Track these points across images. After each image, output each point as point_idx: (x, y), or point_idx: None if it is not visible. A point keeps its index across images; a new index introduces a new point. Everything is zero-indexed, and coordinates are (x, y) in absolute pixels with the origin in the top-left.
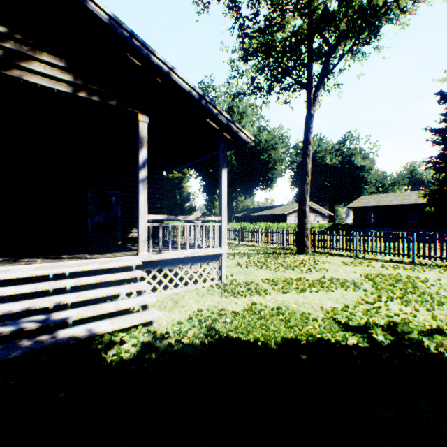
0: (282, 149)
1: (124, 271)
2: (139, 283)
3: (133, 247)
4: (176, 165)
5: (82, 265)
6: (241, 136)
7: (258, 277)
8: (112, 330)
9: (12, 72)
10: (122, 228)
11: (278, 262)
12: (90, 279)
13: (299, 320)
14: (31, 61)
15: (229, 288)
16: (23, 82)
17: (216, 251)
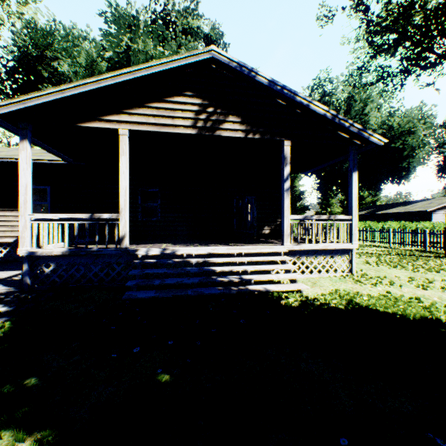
0: (423, 131)
1: (273, 256)
2: (287, 265)
3: (269, 241)
4: (301, 171)
5: (250, 249)
6: (372, 141)
7: (391, 274)
8: (278, 290)
9: (216, 133)
10: (257, 225)
11: (416, 264)
12: (257, 258)
13: (441, 309)
14: (224, 123)
15: (360, 279)
16: (220, 137)
17: (346, 246)
